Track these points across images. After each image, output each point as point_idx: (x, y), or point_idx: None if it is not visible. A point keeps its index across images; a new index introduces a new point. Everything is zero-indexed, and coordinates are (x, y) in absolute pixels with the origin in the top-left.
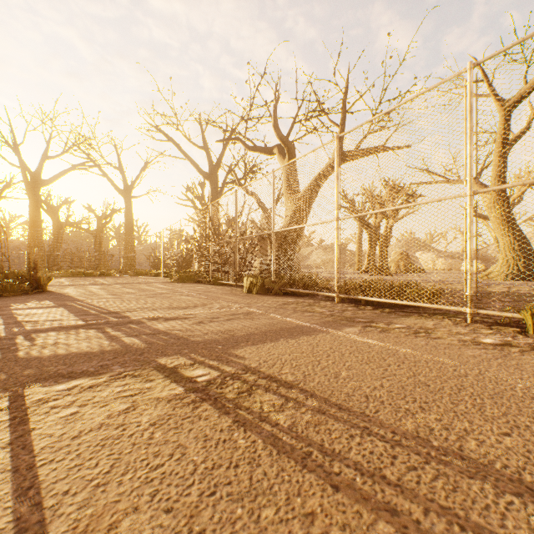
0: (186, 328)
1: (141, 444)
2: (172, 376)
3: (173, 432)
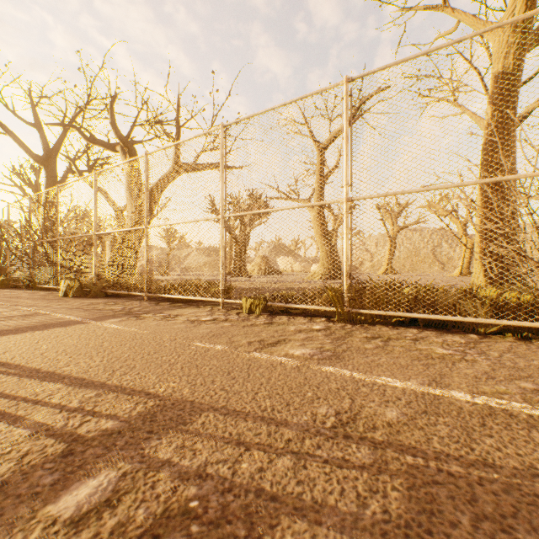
0: None
1: None
2: None
3: None
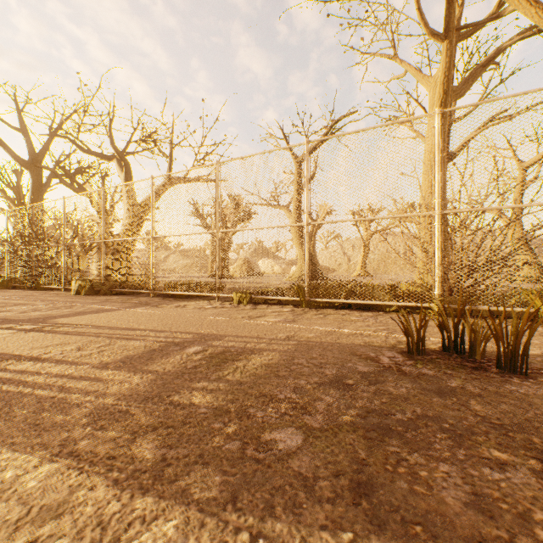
0: (11, 315)
1: (1, 340)
2: (9, 329)
3: (17, 337)
